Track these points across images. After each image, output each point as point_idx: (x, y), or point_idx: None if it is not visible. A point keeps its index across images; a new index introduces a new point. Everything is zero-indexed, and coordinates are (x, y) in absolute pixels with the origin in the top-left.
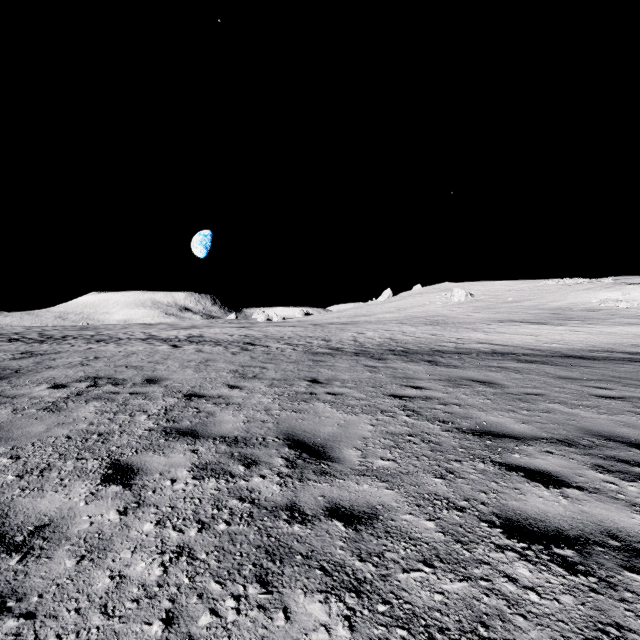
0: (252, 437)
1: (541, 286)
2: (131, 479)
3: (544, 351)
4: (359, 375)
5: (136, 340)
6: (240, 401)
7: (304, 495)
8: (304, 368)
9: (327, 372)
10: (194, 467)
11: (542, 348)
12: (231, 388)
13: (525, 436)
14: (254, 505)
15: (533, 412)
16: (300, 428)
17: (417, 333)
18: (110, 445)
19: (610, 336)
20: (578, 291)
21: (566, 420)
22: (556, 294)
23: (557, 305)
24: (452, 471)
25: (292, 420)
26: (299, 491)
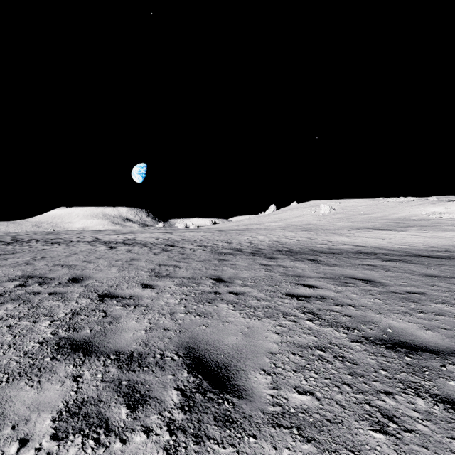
0: (149, 353)
1: (384, 203)
2: None
3: (398, 251)
4: (257, 273)
5: (83, 242)
6: (148, 302)
7: None
8: (210, 267)
9: (230, 270)
10: (64, 410)
11: (395, 249)
12: (144, 287)
13: (441, 349)
14: None
15: (428, 314)
16: (203, 338)
17: (296, 237)
18: None
19: (442, 239)
20: (412, 206)
21: None
22: (395, 208)
23: (397, 216)
24: (390, 415)
25: (195, 327)
26: None
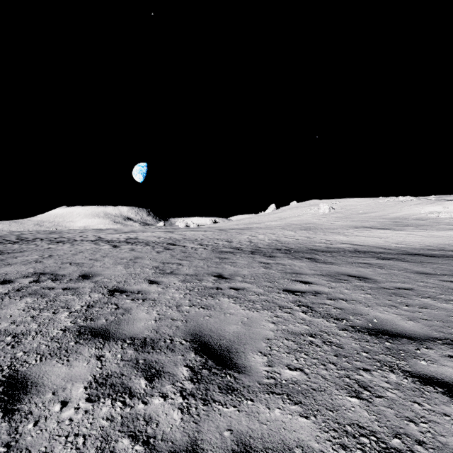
0: (160, 338)
1: (383, 202)
2: (18, 402)
3: (394, 250)
4: (256, 271)
5: (87, 241)
6: (156, 296)
7: (208, 429)
8: (212, 264)
9: (230, 268)
10: (93, 381)
11: (391, 247)
12: (150, 283)
13: (419, 336)
14: (147, 449)
15: (413, 307)
16: (207, 327)
17: (296, 236)
18: (18, 350)
19: (439, 238)
20: (410, 205)
21: (447, 316)
22: (394, 208)
23: (395, 215)
24: (365, 386)
25: (200, 317)
26: (202, 421)
